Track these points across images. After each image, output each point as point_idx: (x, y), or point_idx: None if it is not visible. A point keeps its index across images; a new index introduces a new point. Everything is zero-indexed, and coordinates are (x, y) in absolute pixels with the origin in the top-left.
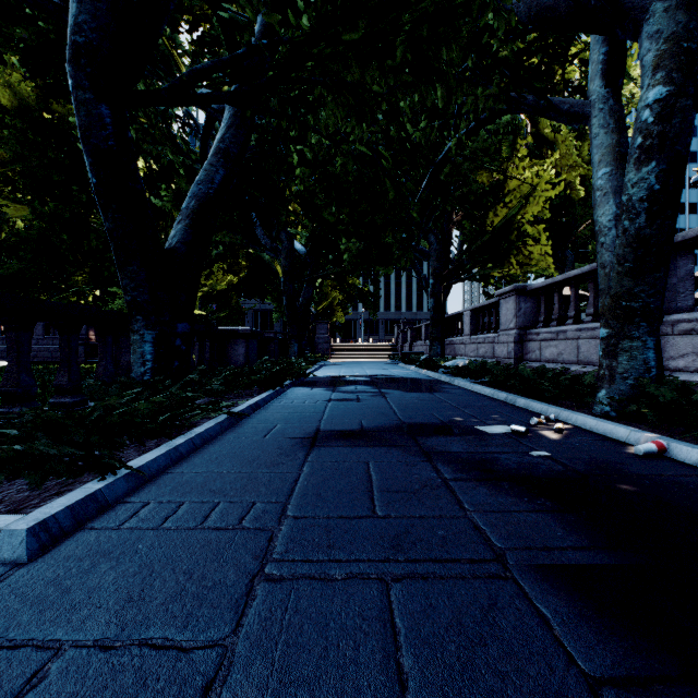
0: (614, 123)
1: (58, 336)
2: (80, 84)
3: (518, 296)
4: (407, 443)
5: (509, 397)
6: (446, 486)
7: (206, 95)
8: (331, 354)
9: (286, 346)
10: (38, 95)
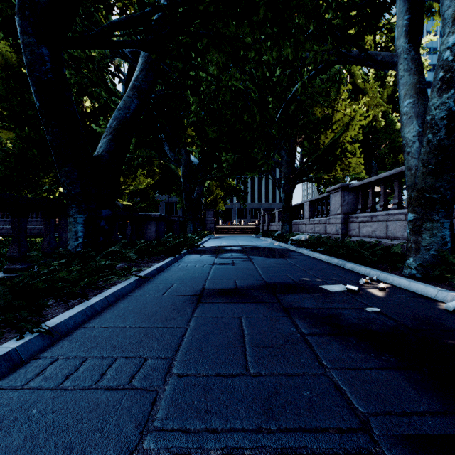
0: (415, 68)
1: (34, 219)
2: (25, 30)
3: (343, 191)
4: (270, 300)
5: (340, 262)
6: (305, 341)
7: (121, 41)
8: (215, 231)
9: (185, 225)
10: (18, 57)
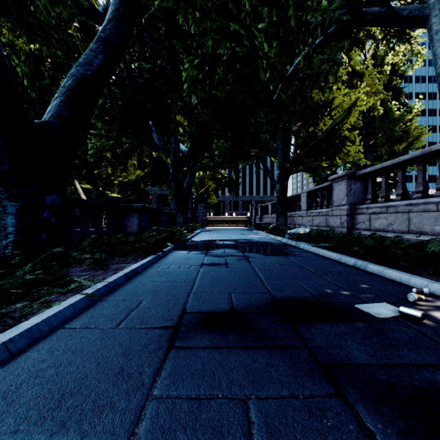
0: None
1: None
2: None
3: (349, 179)
4: (290, 339)
5: (359, 263)
6: None
7: None
8: (207, 224)
9: (175, 218)
10: None
